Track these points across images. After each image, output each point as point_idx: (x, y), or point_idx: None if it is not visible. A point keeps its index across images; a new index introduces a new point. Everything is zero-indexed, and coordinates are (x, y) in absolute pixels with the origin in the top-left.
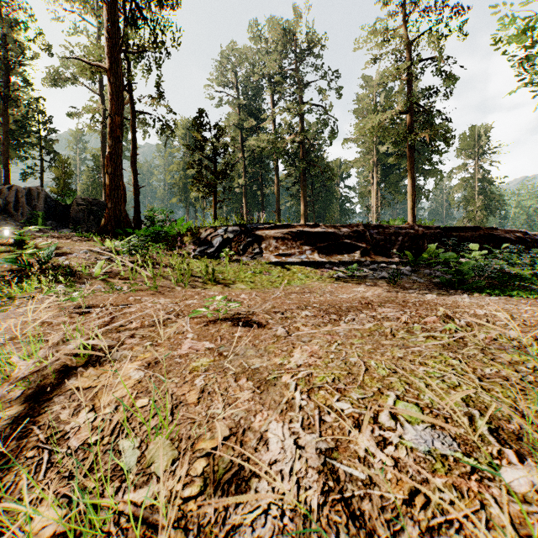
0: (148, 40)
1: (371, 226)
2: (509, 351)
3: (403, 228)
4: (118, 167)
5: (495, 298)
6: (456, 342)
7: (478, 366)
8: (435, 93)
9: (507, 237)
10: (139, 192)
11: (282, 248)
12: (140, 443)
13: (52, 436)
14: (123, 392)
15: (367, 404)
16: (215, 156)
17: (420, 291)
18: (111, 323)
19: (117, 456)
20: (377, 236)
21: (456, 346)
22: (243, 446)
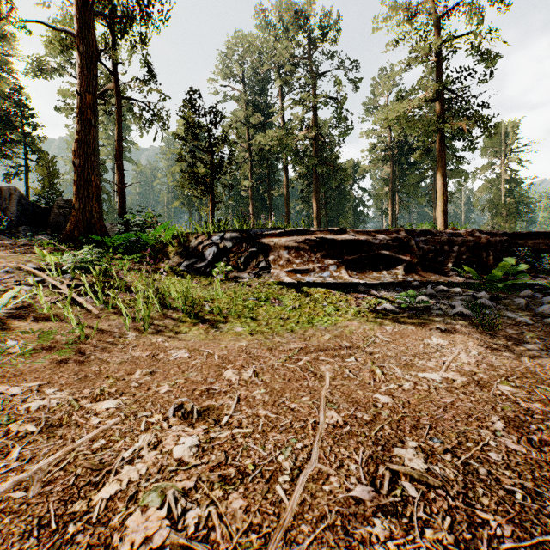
0: (134, 11)
1: (416, 232)
2: None
3: (458, 234)
4: (88, 158)
5: None
6: None
7: None
8: (472, 76)
9: None
10: (124, 191)
11: (296, 261)
12: None
13: None
14: None
15: None
16: (212, 146)
17: None
18: None
19: None
20: (424, 245)
21: None
22: None
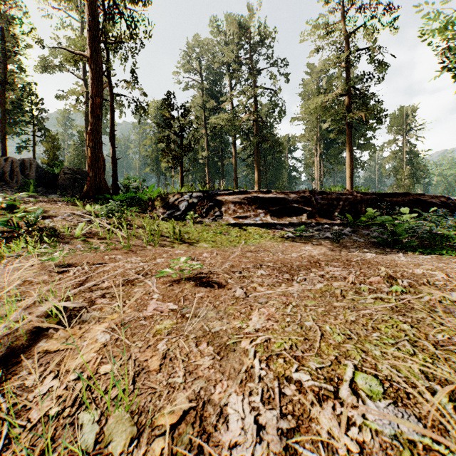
0: (124, 33)
1: (316, 192)
2: (455, 314)
3: (344, 194)
4: (98, 142)
5: (427, 256)
6: (403, 304)
7: (429, 331)
8: (370, 78)
9: (433, 202)
10: (116, 162)
11: (239, 211)
12: (100, 416)
13: (15, 406)
14: (88, 356)
15: (326, 375)
16: (182, 132)
17: (360, 249)
18: (85, 282)
19: (75, 432)
20: (321, 201)
21: (404, 309)
22: (202, 423)
